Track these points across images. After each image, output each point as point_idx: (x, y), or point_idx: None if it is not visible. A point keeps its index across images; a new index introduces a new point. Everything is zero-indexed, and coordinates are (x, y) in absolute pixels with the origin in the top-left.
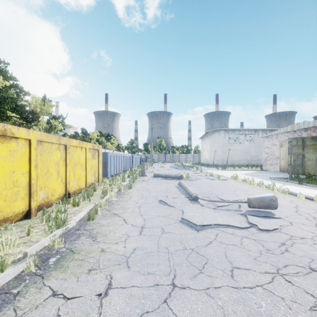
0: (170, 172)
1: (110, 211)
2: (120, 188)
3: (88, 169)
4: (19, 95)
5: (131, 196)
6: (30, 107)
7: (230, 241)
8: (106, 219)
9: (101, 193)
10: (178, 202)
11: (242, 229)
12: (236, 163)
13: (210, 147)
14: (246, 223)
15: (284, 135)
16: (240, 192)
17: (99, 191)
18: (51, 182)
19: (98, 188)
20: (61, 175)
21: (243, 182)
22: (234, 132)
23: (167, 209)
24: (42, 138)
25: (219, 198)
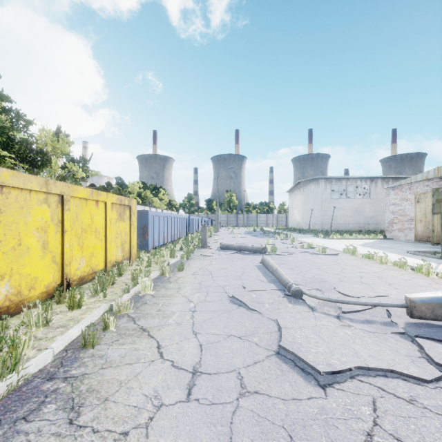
0: (245, 241)
1: (135, 321)
2: (164, 270)
3: (111, 237)
4: (15, 124)
5: (180, 286)
6: (37, 145)
7: (421, 436)
8: (122, 345)
9: (130, 279)
10: (265, 302)
11: (427, 384)
12: (342, 227)
13: (303, 205)
14: (426, 362)
15: (422, 184)
16: (371, 279)
17: (129, 275)
18: (28, 264)
19: (129, 270)
20: (51, 249)
21: (367, 259)
22: (339, 181)
23: (245, 318)
24: (3, 179)
25: (339, 292)
